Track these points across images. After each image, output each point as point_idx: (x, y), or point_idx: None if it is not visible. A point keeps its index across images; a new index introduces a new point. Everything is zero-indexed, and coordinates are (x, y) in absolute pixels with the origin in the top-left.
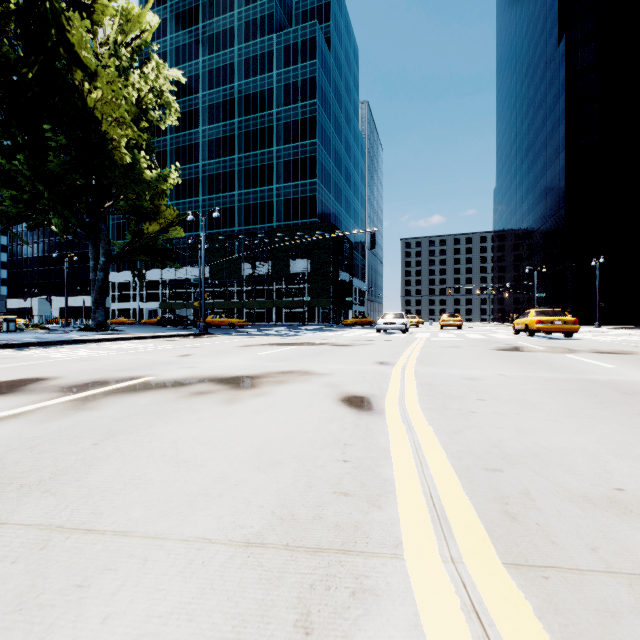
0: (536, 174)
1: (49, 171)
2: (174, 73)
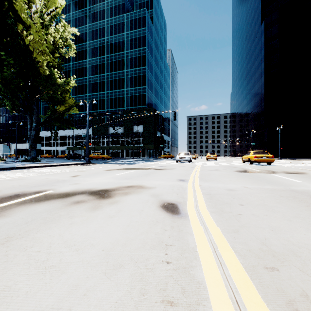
0: (250, 86)
1: (4, 77)
2: (73, 30)
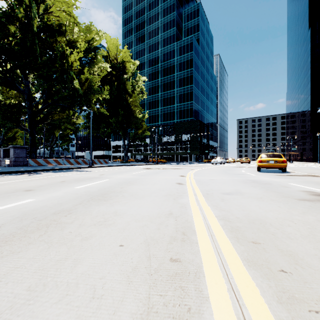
0: (301, 89)
1: (119, 121)
2: (144, 78)
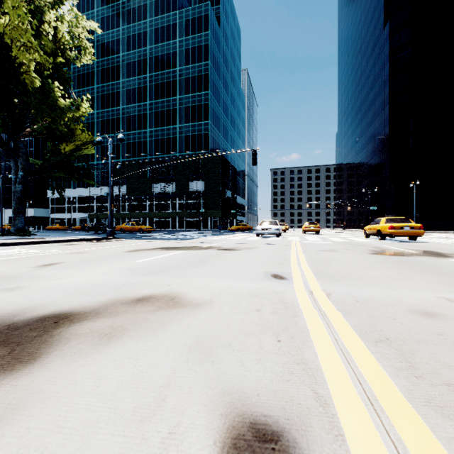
0: (367, 122)
1: None
2: (91, 24)
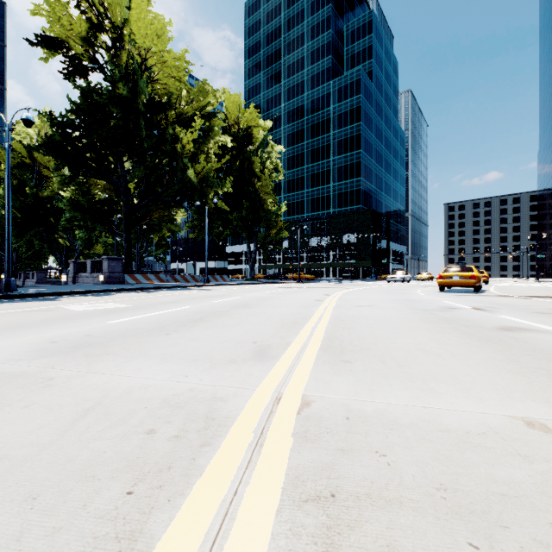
0: None
1: (242, 217)
2: (279, 148)
